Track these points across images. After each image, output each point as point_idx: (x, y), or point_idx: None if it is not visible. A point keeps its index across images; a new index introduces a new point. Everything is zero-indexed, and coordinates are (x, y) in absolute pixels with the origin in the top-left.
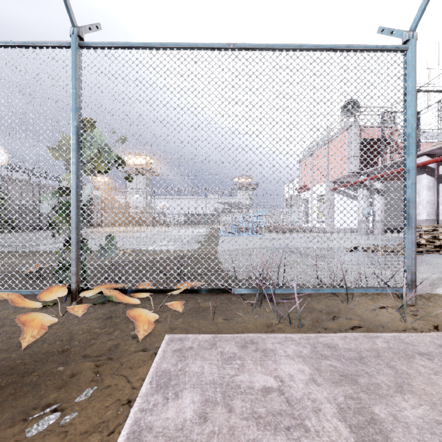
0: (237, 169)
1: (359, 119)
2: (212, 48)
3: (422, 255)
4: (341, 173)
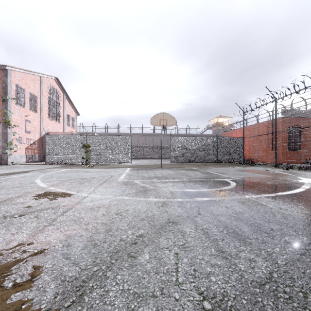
0: (67, 149)
1: None
2: (71, 135)
3: None
4: None
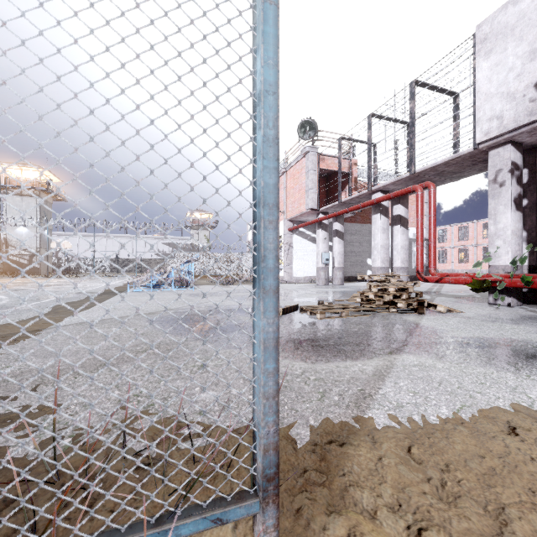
0: None
1: (317, 145)
2: None
3: (369, 316)
4: (299, 210)
